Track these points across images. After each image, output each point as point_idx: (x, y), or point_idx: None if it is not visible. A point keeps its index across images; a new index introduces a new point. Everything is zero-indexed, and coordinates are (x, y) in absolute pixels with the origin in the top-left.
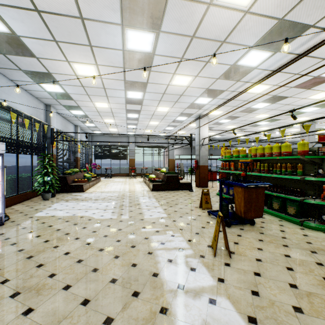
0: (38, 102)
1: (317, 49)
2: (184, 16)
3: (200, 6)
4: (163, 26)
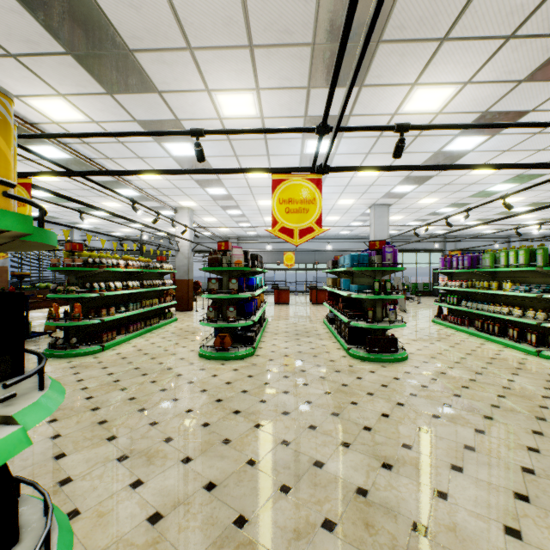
0: None
1: (52, 142)
2: None
3: None
4: None
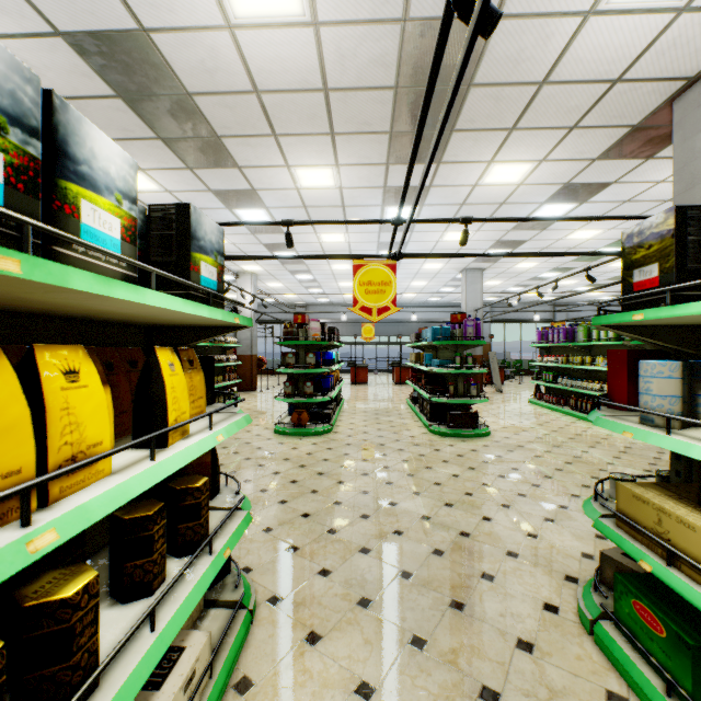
0: None
1: None
2: None
3: None
4: None
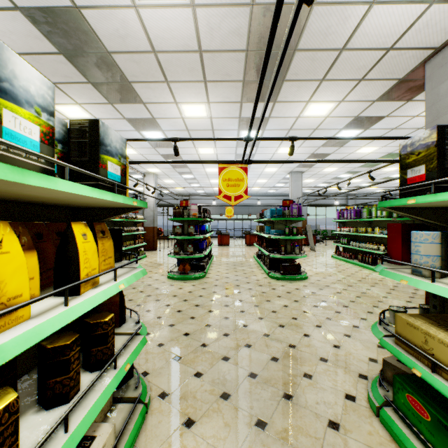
0: None
1: None
2: None
3: None
4: None
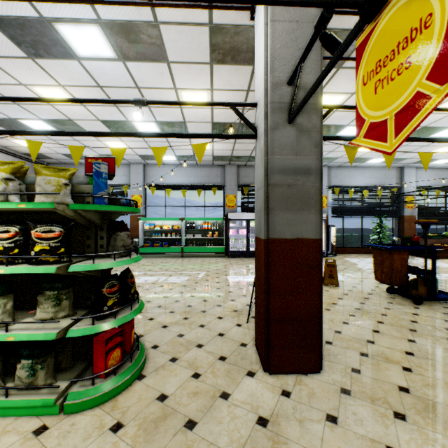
0: (387, 169)
1: None
2: (339, 118)
3: (334, 114)
4: (343, 124)
